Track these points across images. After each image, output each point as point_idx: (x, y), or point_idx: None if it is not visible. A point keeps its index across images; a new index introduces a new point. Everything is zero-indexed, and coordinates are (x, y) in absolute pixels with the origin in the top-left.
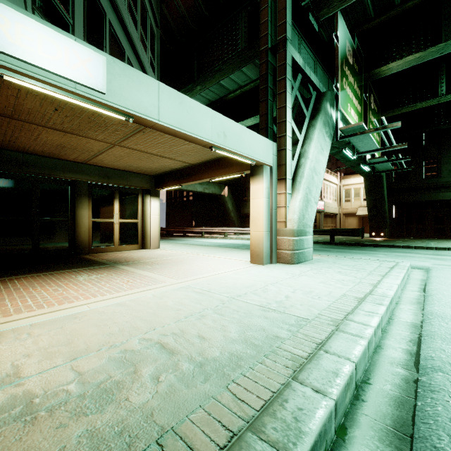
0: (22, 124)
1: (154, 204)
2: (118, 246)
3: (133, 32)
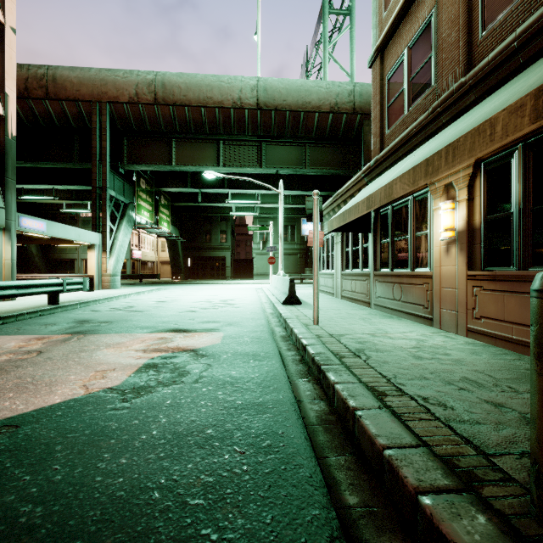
0: None
1: None
2: None
3: None
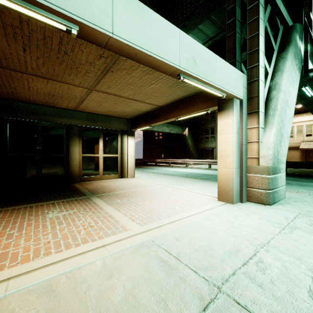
0: (9, 72)
1: (130, 141)
2: (102, 176)
3: None
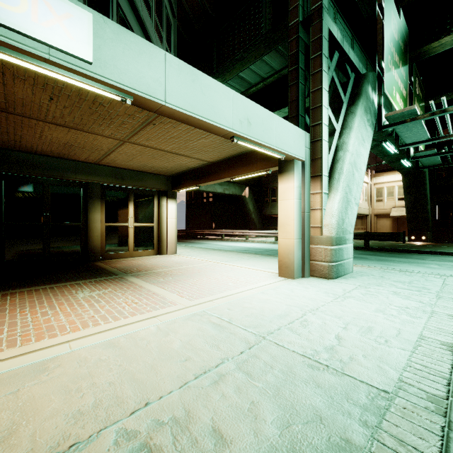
0: (21, 119)
1: (171, 206)
2: (132, 252)
3: (146, 18)
